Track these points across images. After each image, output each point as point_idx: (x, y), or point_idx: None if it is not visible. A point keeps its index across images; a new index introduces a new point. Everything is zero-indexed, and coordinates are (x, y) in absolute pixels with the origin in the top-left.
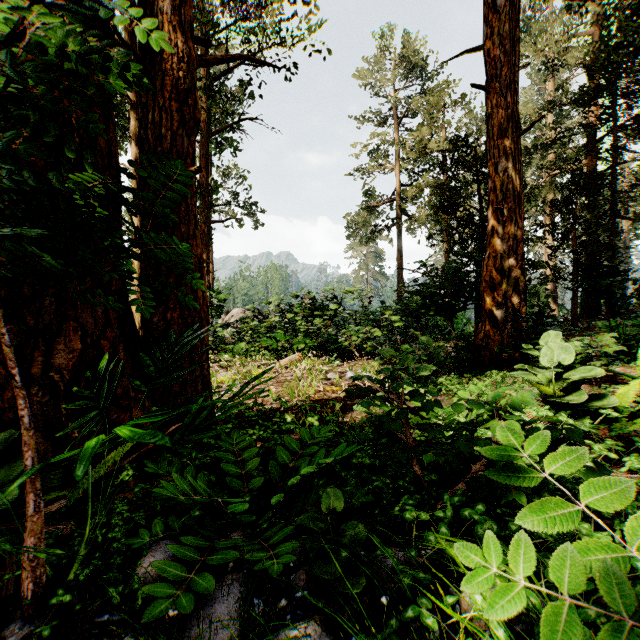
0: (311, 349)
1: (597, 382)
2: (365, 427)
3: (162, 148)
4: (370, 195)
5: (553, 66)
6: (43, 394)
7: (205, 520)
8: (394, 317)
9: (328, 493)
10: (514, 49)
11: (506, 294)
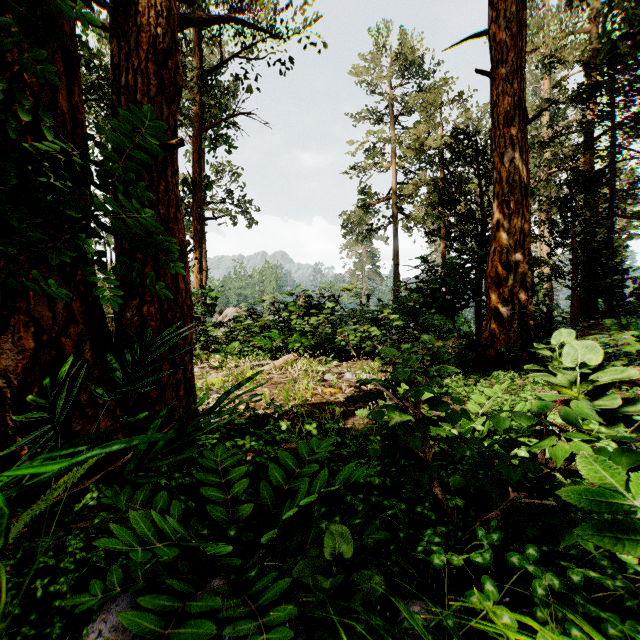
0: (307, 349)
1: (615, 384)
2: (370, 436)
3: None
4: (366, 193)
5: (551, 63)
6: None
7: (178, 563)
8: (393, 316)
9: (334, 531)
10: (521, 33)
11: (512, 291)
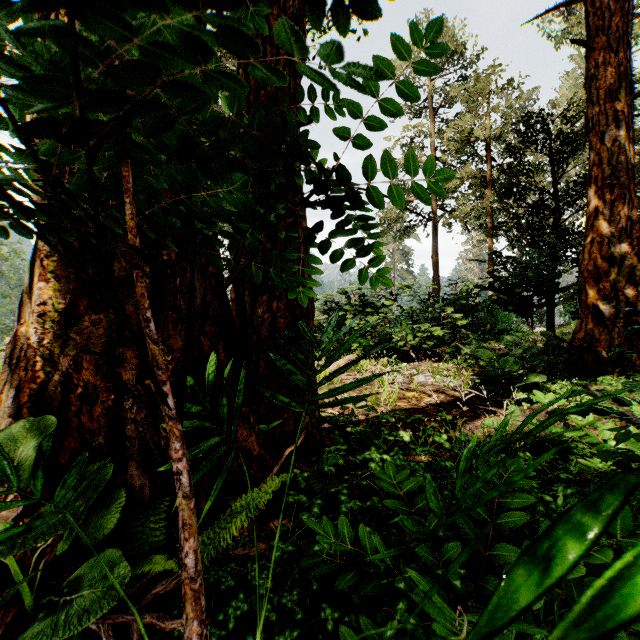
0: (359, 349)
1: None
2: (518, 452)
3: (266, 91)
4: (404, 189)
5: None
6: (137, 409)
7: None
8: (456, 315)
9: None
10: None
11: (615, 286)
